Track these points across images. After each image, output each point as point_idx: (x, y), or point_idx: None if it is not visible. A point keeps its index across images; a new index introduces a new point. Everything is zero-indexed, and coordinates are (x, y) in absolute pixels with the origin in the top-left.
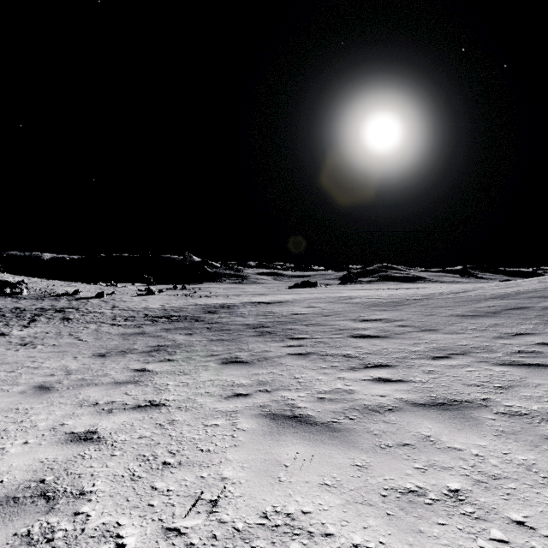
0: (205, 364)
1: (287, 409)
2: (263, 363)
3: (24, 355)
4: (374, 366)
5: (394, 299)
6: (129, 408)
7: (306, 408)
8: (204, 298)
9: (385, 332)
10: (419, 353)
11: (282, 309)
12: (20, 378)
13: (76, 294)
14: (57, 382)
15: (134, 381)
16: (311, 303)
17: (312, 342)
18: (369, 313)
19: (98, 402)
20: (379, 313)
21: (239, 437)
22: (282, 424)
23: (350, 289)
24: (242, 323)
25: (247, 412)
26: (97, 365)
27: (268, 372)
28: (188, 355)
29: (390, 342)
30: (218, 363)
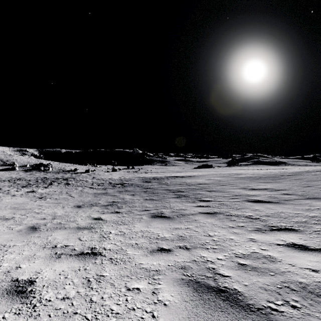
0: (139, 217)
1: (209, 276)
2: (181, 219)
3: (37, 204)
4: (279, 228)
5: (271, 175)
6: (74, 255)
7: (229, 277)
8: (143, 173)
9: (274, 198)
10: (318, 218)
11: (191, 180)
12: (25, 220)
13: (75, 171)
14: (44, 224)
15: (90, 227)
16: (210, 177)
17: (216, 204)
18: (255, 184)
19: (57, 244)
20: (263, 184)
21: (159, 318)
22: (208, 301)
23: (234, 169)
24: (166, 189)
25: (169, 274)
26: (73, 213)
27: (185, 227)
28: (130, 209)
29: (282, 206)
30: (148, 216)
